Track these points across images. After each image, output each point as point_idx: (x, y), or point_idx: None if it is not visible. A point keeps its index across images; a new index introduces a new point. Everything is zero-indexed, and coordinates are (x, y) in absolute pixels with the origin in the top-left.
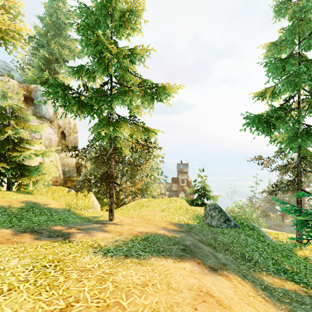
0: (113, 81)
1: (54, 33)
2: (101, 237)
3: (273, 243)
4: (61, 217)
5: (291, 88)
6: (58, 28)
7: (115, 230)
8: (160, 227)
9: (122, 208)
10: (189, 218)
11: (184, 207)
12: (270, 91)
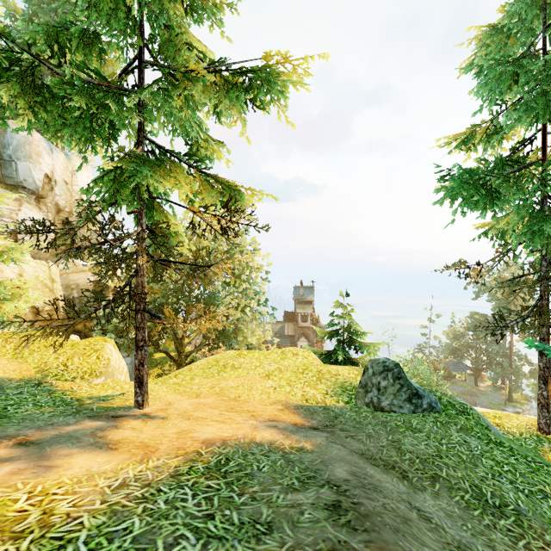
0: (145, 60)
1: (48, 20)
2: (76, 472)
3: (511, 442)
4: (2, 404)
5: (533, 117)
6: (56, 10)
7: (135, 441)
8: (261, 420)
9: (180, 374)
10: (327, 392)
11: (313, 368)
12: (482, 131)
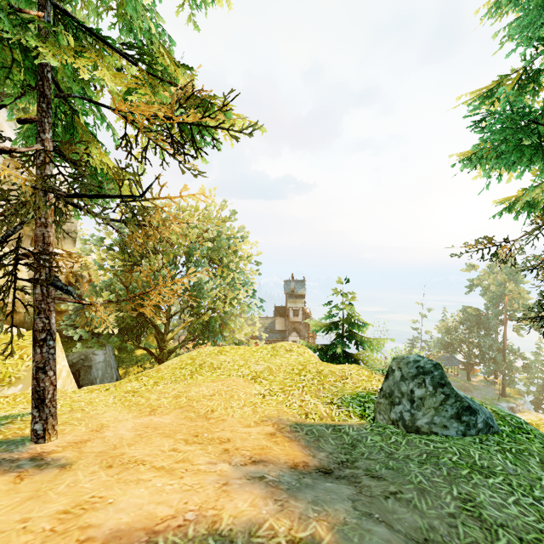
0: None
1: None
2: None
3: None
4: None
5: None
6: None
7: None
8: (238, 461)
9: (142, 376)
10: (333, 401)
11: (312, 368)
12: (512, 82)
